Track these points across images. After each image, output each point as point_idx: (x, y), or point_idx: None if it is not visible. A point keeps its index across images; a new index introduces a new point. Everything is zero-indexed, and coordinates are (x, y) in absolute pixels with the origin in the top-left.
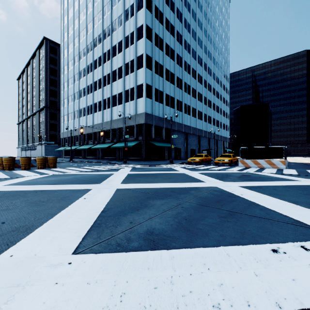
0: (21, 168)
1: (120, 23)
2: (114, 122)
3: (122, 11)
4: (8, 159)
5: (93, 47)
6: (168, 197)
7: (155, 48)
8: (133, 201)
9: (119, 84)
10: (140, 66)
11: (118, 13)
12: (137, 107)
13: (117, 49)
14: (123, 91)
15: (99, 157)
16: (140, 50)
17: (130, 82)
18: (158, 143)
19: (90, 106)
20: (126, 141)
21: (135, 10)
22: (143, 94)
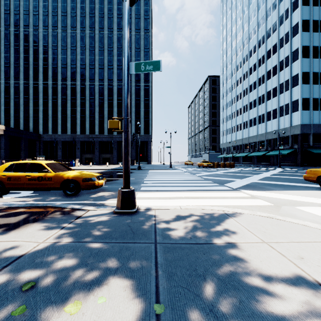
0: (221, 167)
1: (274, 51)
2: (268, 134)
3: (276, 40)
4: (216, 163)
5: (248, 74)
6: (293, 175)
7: (313, 61)
8: (280, 175)
9: (273, 102)
10: (295, 84)
11: (273, 43)
12: (292, 120)
13: (272, 73)
14: (277, 108)
15: (253, 163)
16: (295, 71)
17: (284, 99)
18: (317, 150)
19: (246, 122)
20: (280, 149)
21: (290, 37)
22: (298, 108)
